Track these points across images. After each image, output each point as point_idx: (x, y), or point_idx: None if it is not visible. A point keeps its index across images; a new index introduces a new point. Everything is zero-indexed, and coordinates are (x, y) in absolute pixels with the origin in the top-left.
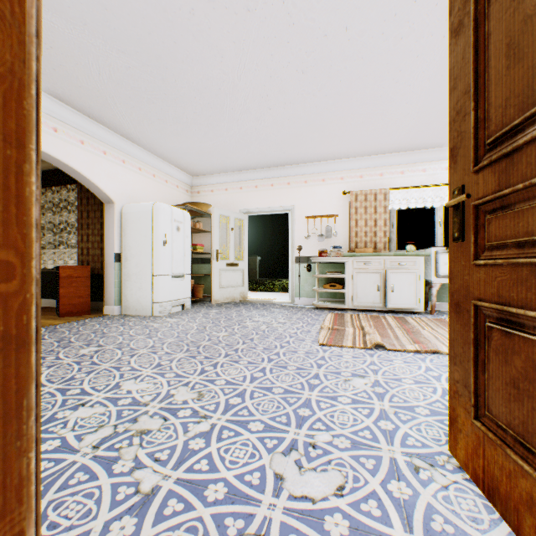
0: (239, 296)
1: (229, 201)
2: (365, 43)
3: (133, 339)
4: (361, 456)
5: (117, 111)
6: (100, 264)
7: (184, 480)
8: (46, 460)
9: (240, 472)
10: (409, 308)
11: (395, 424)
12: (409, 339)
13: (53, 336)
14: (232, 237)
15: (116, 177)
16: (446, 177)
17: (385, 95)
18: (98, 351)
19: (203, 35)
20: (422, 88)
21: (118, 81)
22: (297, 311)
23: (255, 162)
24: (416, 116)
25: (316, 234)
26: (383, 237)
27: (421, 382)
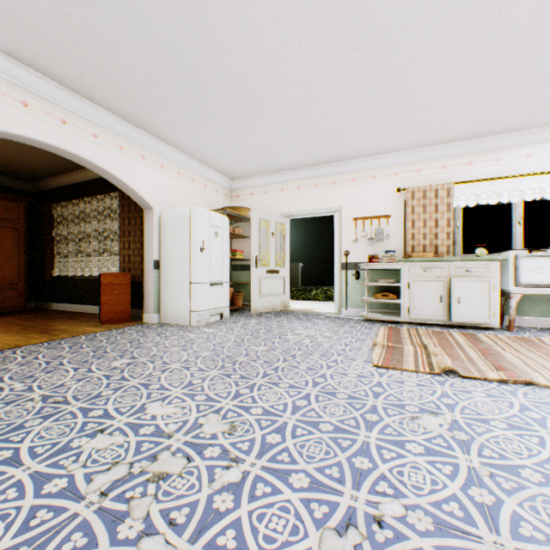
0: (279, 306)
1: (270, 204)
2: (432, 1)
3: (167, 351)
4: None
5: (154, 113)
6: (140, 271)
7: None
8: (45, 508)
9: None
10: (479, 323)
11: (495, 495)
12: (488, 363)
13: (90, 344)
14: (272, 242)
15: (155, 183)
16: (528, 165)
17: (453, 69)
18: (130, 364)
19: (238, 14)
20: (503, 54)
21: (153, 79)
22: (344, 323)
23: (297, 161)
24: (492, 93)
25: (365, 238)
26: (446, 239)
27: (519, 427)
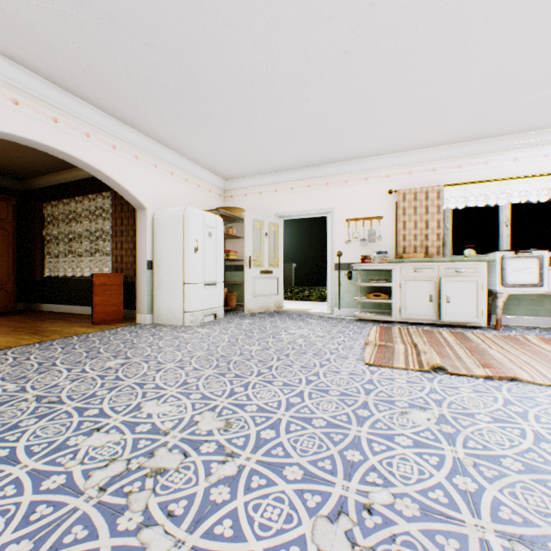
0: (273, 306)
1: (263, 205)
2: (421, 9)
3: (161, 351)
4: (437, 533)
5: (148, 113)
6: (133, 271)
7: (201, 550)
8: (45, 503)
9: (273, 545)
10: (468, 322)
11: (478, 482)
12: (475, 361)
13: (83, 345)
14: (266, 243)
15: (148, 183)
16: (514, 169)
17: (442, 75)
18: (124, 364)
19: (233, 18)
20: (489, 62)
21: (147, 79)
22: (337, 322)
23: (291, 162)
24: (479, 98)
25: (357, 239)
26: (436, 240)
27: (502, 420)
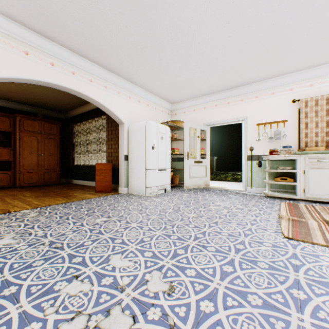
0: (203, 184)
1: (196, 118)
2: None
3: (130, 213)
4: None
5: (124, 63)
6: (117, 162)
7: None
8: None
9: None
10: None
11: None
12: None
13: (86, 206)
14: (198, 142)
15: (125, 108)
16: None
17: None
18: (106, 221)
19: None
20: None
21: (122, 39)
22: (250, 198)
23: (215, 87)
24: None
25: (265, 137)
26: None
27: None
